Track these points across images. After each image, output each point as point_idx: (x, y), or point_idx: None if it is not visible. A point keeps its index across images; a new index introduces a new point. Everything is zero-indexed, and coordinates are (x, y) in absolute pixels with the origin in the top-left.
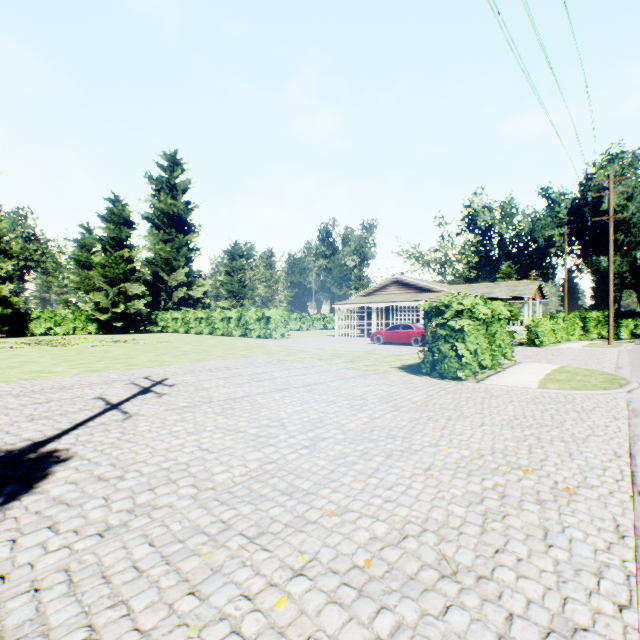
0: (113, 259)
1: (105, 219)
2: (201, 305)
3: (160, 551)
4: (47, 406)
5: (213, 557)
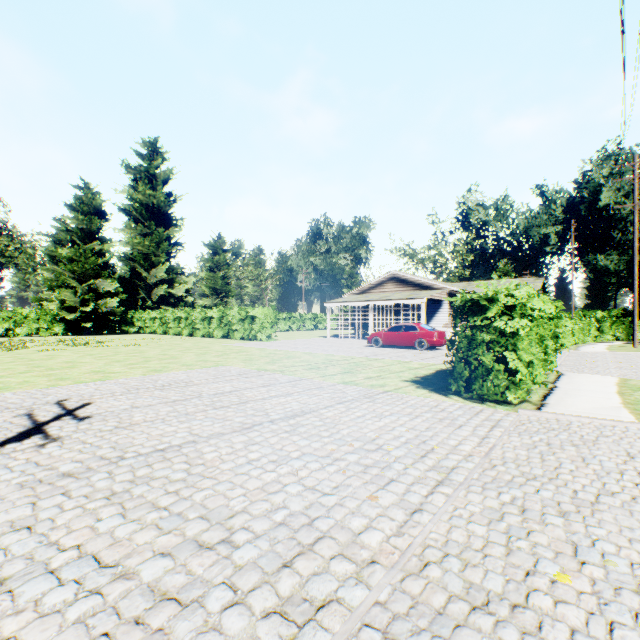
0: (82, 252)
1: (73, 208)
2: (183, 304)
3: None
4: None
5: None
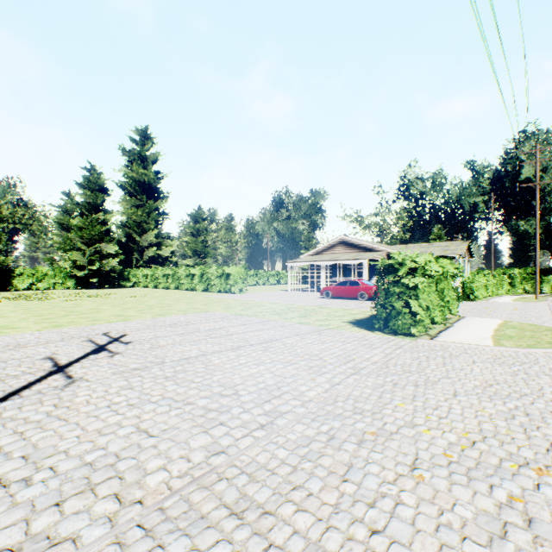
0: (89, 222)
1: (82, 186)
2: (169, 263)
3: None
4: None
5: None
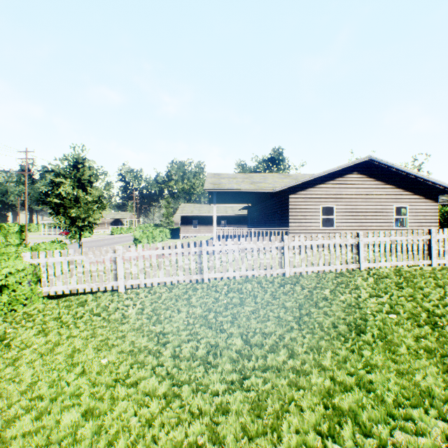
0: None
1: None
2: None
3: None
4: None
5: None
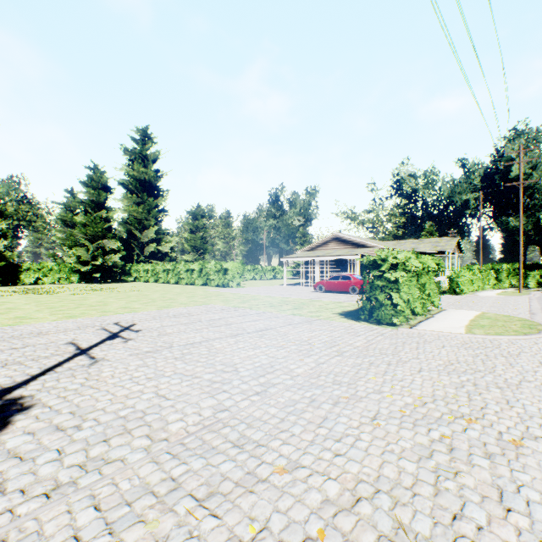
0: (93, 219)
1: (86, 185)
2: (168, 258)
3: (105, 517)
4: (22, 351)
5: (159, 525)
